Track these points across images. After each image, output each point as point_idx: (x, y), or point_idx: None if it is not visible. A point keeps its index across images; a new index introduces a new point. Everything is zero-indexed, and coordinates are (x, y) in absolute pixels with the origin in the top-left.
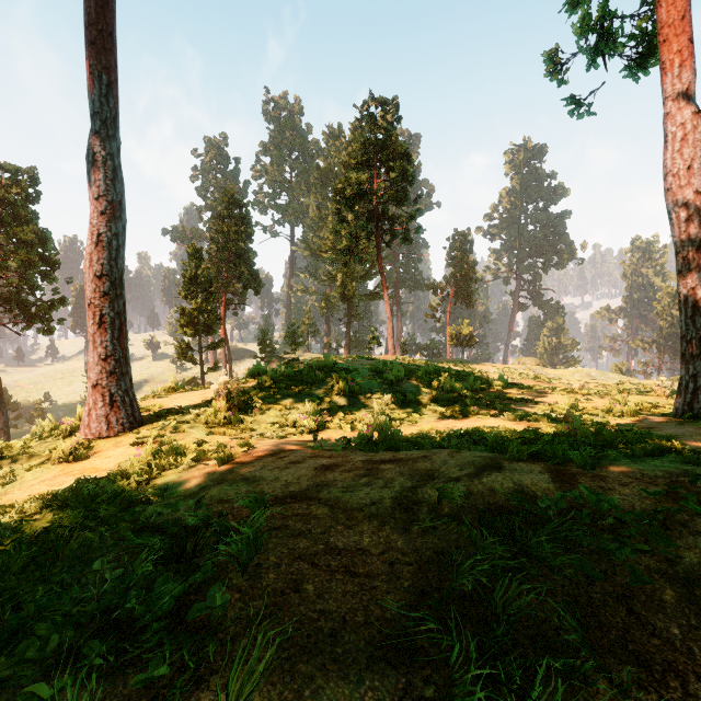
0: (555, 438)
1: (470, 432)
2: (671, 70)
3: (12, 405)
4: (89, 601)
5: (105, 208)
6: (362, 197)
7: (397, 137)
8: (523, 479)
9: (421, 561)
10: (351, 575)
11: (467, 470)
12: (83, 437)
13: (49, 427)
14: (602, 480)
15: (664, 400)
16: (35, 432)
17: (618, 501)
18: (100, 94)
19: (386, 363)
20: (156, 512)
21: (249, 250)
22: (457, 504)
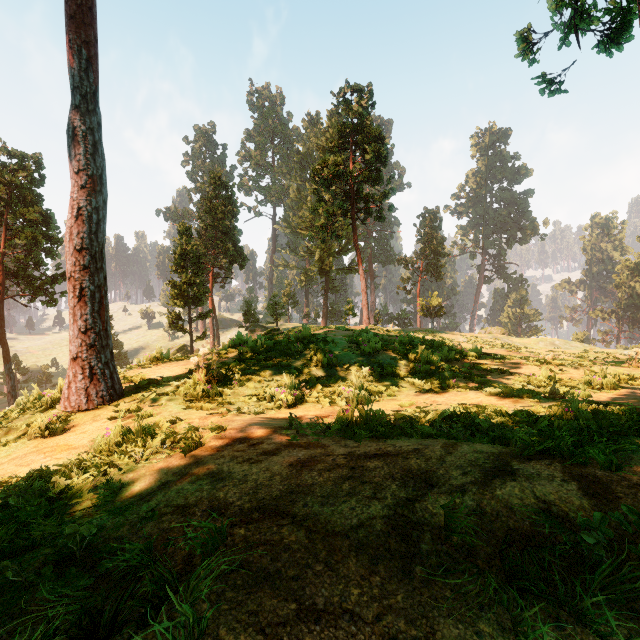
0: (554, 422)
1: (457, 412)
2: None
3: (22, 370)
4: None
5: (85, 182)
6: (338, 178)
7: (371, 121)
8: (546, 492)
9: (433, 635)
10: None
11: (472, 475)
12: (63, 410)
13: (33, 398)
14: None
15: (639, 371)
16: (20, 403)
17: None
18: (79, 69)
19: (362, 333)
20: (89, 533)
21: (234, 228)
22: (468, 529)
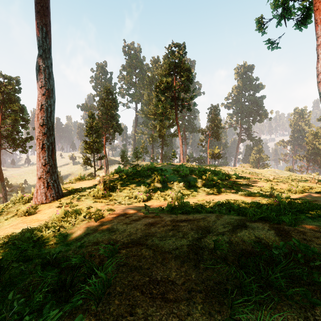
0: (269, 207)
1: (224, 202)
2: (320, 23)
3: (9, 185)
4: (5, 317)
5: (45, 92)
6: (168, 89)
7: (184, 61)
8: (260, 234)
9: (206, 289)
10: (165, 301)
11: (227, 228)
12: (34, 203)
13: (19, 198)
14: (304, 234)
15: (315, 185)
16: (12, 200)
17: (317, 248)
18: (42, 37)
19: (180, 166)
20: (56, 252)
21: (116, 114)
22: (224, 249)
